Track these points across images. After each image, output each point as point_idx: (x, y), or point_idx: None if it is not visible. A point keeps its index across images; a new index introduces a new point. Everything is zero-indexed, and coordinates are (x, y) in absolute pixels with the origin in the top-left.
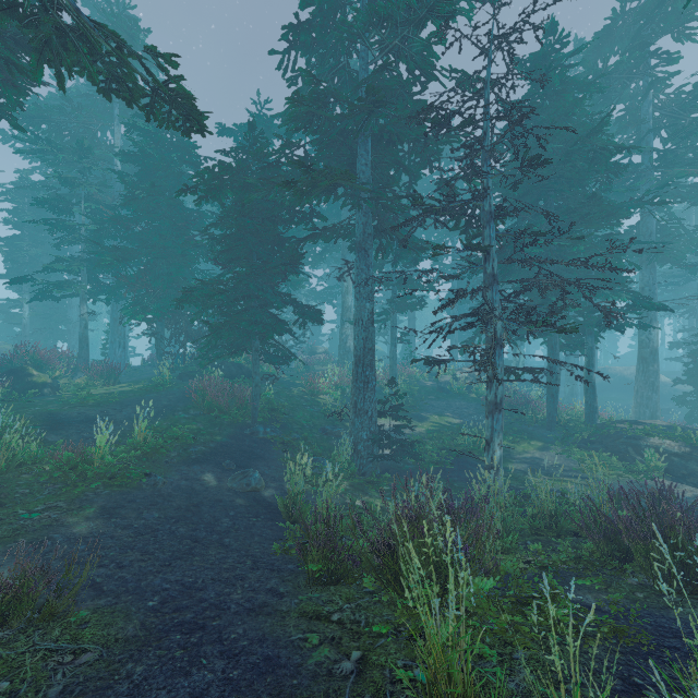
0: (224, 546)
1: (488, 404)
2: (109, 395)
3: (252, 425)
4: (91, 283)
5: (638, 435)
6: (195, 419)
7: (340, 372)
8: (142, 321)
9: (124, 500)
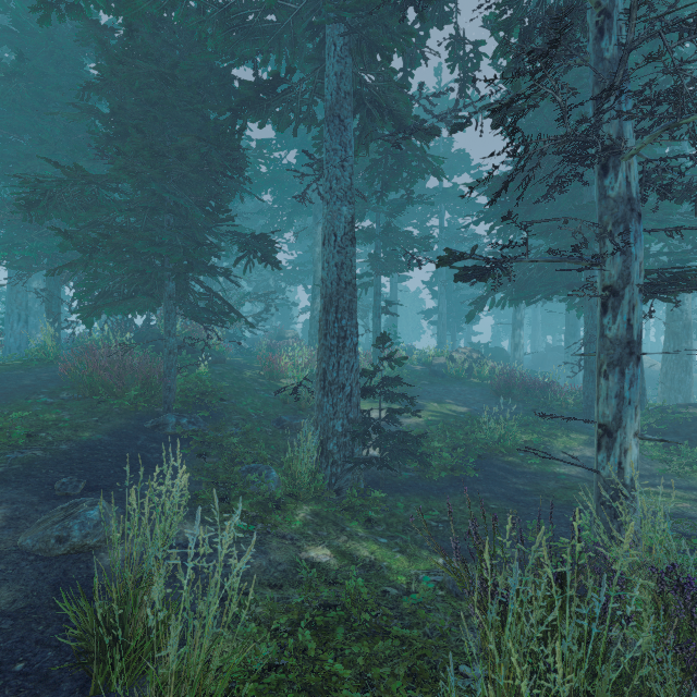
0: None
1: (607, 345)
2: None
3: (162, 415)
4: None
5: None
6: (63, 405)
7: (311, 354)
8: (16, 268)
9: None
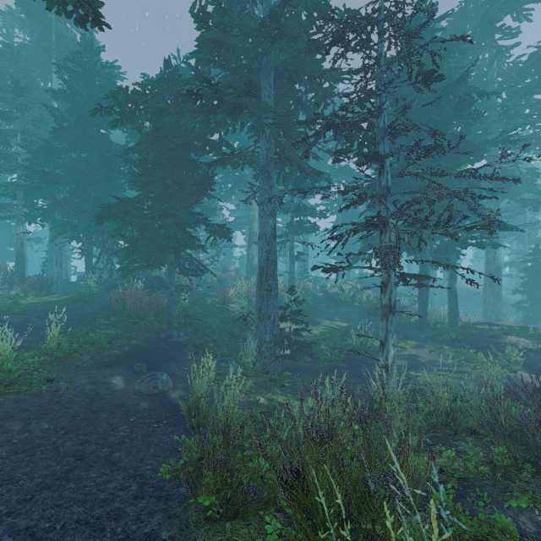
0: (111, 464)
1: (382, 307)
2: (37, 304)
3: (167, 330)
4: (27, 206)
5: (497, 334)
6: (115, 325)
7: (248, 285)
8: (71, 239)
9: (16, 409)
